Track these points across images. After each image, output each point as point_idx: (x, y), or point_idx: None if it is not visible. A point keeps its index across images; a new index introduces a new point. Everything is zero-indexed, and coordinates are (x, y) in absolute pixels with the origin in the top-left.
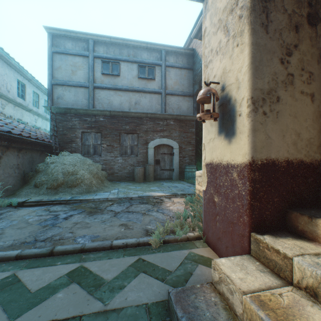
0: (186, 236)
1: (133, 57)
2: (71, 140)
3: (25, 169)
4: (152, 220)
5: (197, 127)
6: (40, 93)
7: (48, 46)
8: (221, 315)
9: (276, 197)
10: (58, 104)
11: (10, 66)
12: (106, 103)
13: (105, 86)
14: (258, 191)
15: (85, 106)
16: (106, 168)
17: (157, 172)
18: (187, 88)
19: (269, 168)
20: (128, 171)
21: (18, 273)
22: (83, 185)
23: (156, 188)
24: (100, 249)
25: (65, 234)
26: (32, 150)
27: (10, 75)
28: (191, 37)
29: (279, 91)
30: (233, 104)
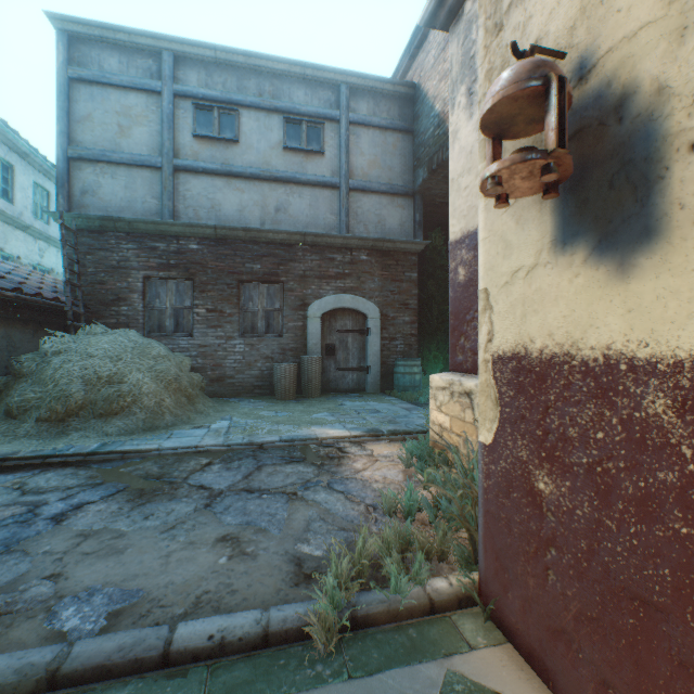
0: (426, 597)
1: (272, 98)
2: (119, 296)
3: None
4: (314, 520)
5: (421, 270)
6: (54, 188)
7: (59, 64)
8: None
9: None
10: (85, 207)
11: None
12: (204, 208)
13: (201, 166)
14: None
15: (152, 213)
16: (204, 365)
17: (330, 374)
18: (401, 175)
19: None
20: (260, 373)
21: None
22: (138, 410)
23: (326, 415)
24: (121, 667)
25: (28, 589)
26: (10, 321)
27: None
28: (418, 23)
29: None
30: (646, 112)
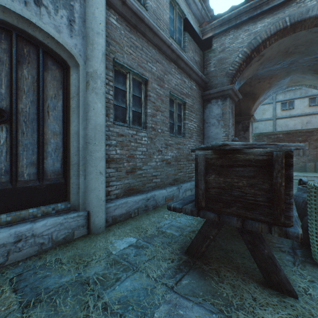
0: None
1: (304, 94)
2: None
3: None
4: None
5: None
6: None
7: None
8: None
9: None
10: (255, 131)
11: None
12: (283, 126)
13: (283, 117)
14: None
15: (269, 130)
16: None
17: None
18: None
19: None
20: (300, 166)
21: None
22: None
23: None
24: None
25: None
26: None
27: None
28: None
29: None
30: None
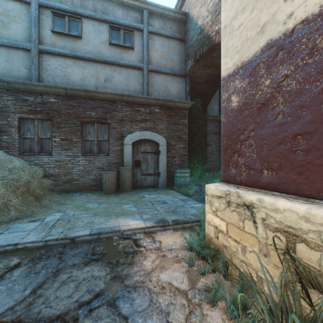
0: None
1: (102, 14)
2: (1, 129)
3: None
4: None
5: (188, 120)
6: None
7: None
8: None
9: None
10: None
11: None
12: (59, 77)
13: (57, 51)
14: None
15: (24, 78)
16: (59, 173)
17: (137, 177)
18: (178, 65)
19: None
20: (94, 177)
21: None
22: None
23: (131, 206)
24: None
25: None
26: None
27: None
28: None
29: None
30: None
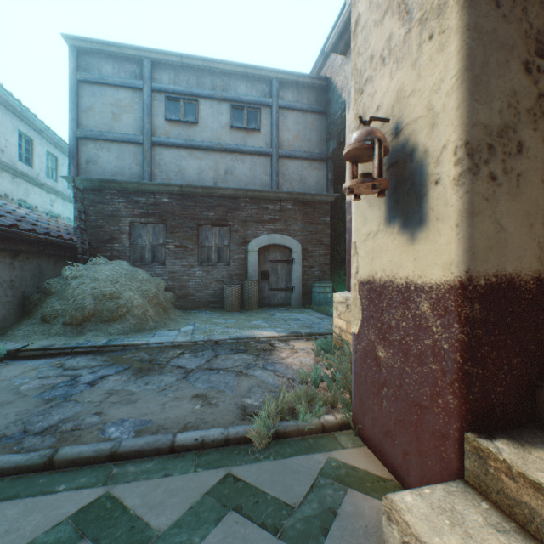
0: (320, 424)
1: (222, 91)
2: (112, 236)
3: (27, 288)
4: (254, 386)
5: (333, 215)
6: (60, 155)
7: (71, 71)
8: None
9: (515, 356)
10: (89, 172)
11: (5, 106)
12: (173, 172)
13: (171, 142)
14: (479, 344)
15: (136, 176)
16: (173, 286)
17: (264, 293)
18: (317, 145)
19: (502, 293)
20: (213, 292)
21: None
22: (130, 317)
23: (262, 322)
24: (149, 452)
25: (85, 419)
26: (40, 255)
27: (5, 122)
28: (325, 50)
29: (522, 130)
30: (421, 160)
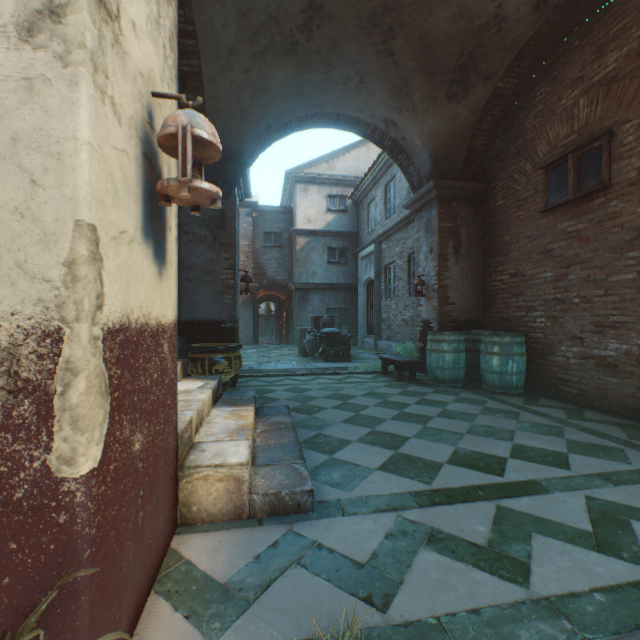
0: None
1: None
2: None
3: None
4: None
5: None
6: None
7: None
8: (264, 470)
9: None
10: None
11: None
12: None
13: None
14: None
15: None
16: None
17: None
18: None
19: None
20: None
21: (638, 566)
22: None
23: None
24: None
25: None
26: None
27: None
28: None
29: None
30: None
